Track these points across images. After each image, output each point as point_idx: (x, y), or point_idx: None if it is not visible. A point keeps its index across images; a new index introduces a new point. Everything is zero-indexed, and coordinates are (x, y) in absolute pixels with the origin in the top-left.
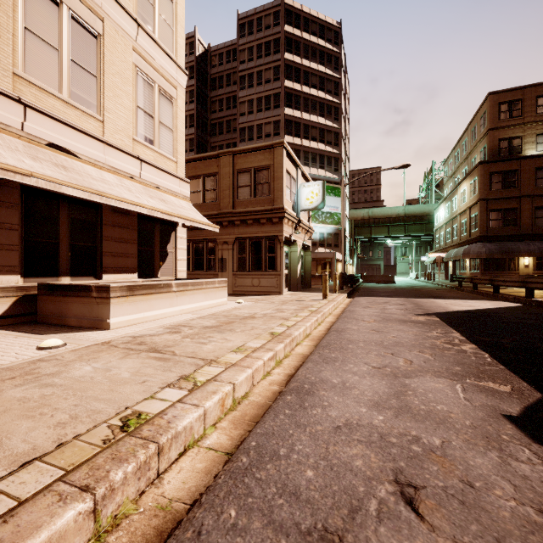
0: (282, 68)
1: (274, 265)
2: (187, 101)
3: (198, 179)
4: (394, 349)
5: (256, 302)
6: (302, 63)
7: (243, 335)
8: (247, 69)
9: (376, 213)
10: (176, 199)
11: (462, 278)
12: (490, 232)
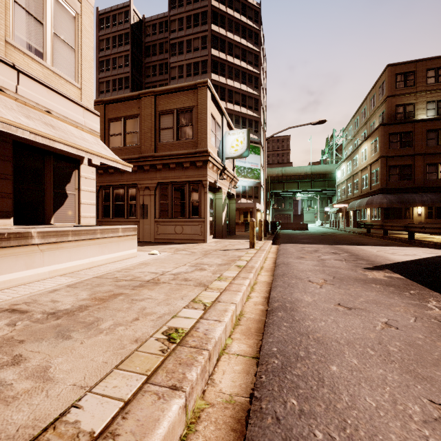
0: (209, 38)
1: (198, 212)
2: (122, 64)
3: (118, 121)
4: (435, 378)
5: (174, 253)
6: (227, 35)
7: (100, 347)
8: (177, 38)
9: (288, 171)
10: (76, 130)
11: (371, 225)
12: (389, 185)
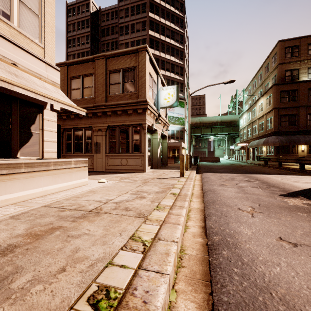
0: (147, 22)
1: (139, 148)
2: (84, 42)
3: (77, 79)
4: None
5: (119, 181)
6: (160, 20)
7: None
8: (124, 22)
9: (204, 120)
10: (39, 80)
11: (268, 159)
12: (280, 129)
